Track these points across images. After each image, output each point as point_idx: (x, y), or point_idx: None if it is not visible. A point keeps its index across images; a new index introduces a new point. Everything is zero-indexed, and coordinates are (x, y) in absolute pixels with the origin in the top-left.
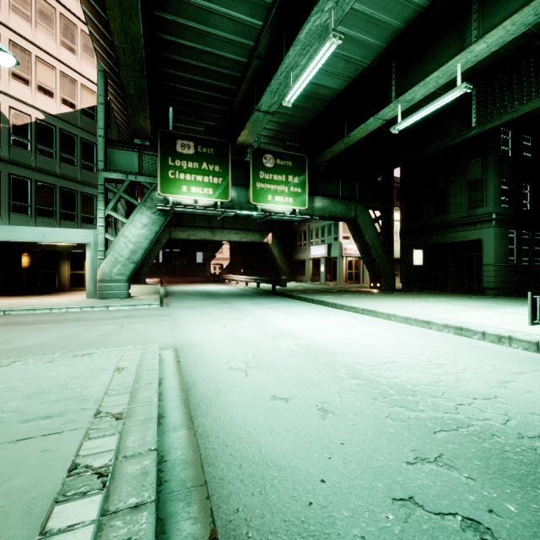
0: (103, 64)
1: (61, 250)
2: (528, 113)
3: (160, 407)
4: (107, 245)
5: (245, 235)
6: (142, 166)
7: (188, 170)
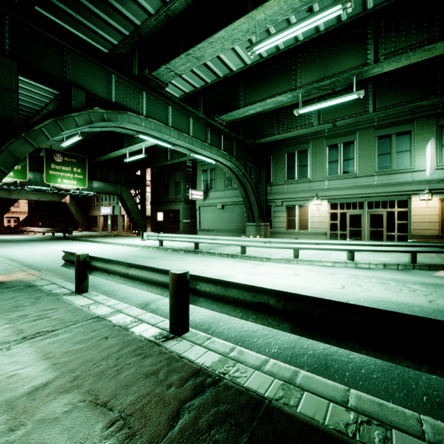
0: None
1: None
2: None
3: None
4: None
5: (43, 196)
6: None
7: None
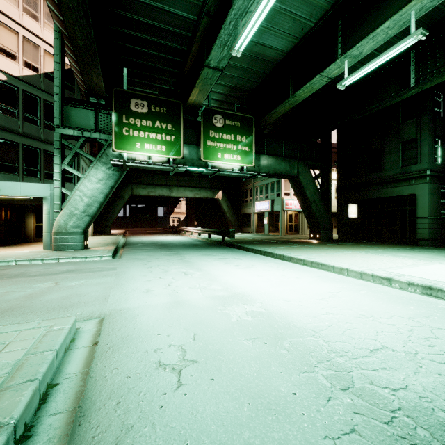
0: (58, 24)
1: (26, 204)
2: None
3: None
4: (64, 198)
5: (198, 192)
6: (98, 124)
7: (142, 127)
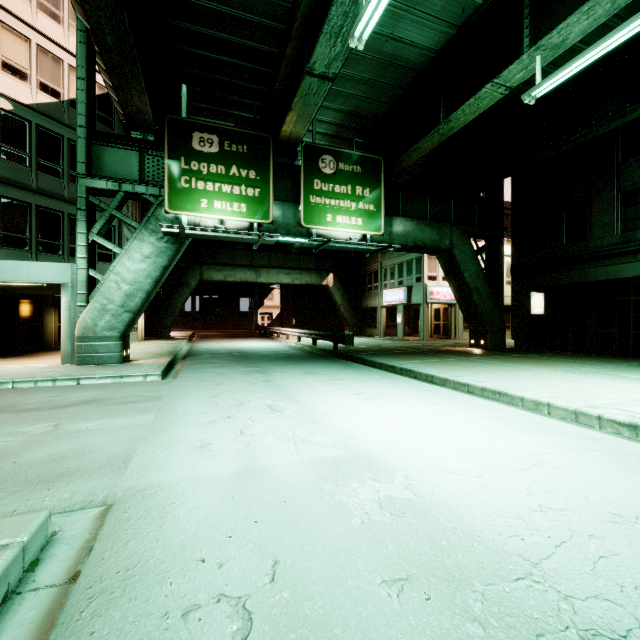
0: (83, 19)
1: (45, 294)
2: None
3: None
4: (93, 286)
5: (298, 276)
6: (144, 172)
7: (210, 176)
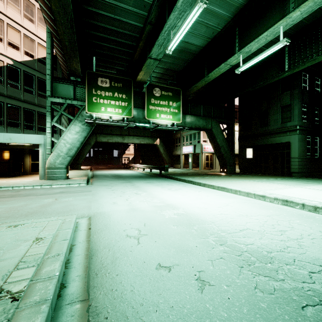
0: (49, 28)
1: (25, 148)
2: (318, 63)
3: (64, 276)
4: (53, 145)
5: (142, 140)
6: (75, 94)
7: (105, 97)
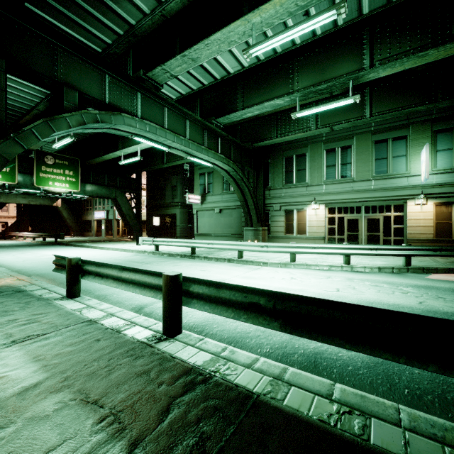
0: None
1: None
2: None
3: None
4: None
5: (33, 199)
6: None
7: None
